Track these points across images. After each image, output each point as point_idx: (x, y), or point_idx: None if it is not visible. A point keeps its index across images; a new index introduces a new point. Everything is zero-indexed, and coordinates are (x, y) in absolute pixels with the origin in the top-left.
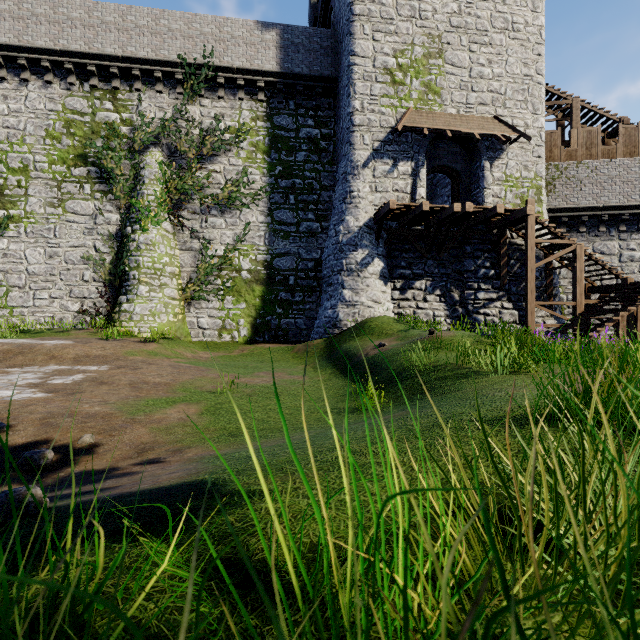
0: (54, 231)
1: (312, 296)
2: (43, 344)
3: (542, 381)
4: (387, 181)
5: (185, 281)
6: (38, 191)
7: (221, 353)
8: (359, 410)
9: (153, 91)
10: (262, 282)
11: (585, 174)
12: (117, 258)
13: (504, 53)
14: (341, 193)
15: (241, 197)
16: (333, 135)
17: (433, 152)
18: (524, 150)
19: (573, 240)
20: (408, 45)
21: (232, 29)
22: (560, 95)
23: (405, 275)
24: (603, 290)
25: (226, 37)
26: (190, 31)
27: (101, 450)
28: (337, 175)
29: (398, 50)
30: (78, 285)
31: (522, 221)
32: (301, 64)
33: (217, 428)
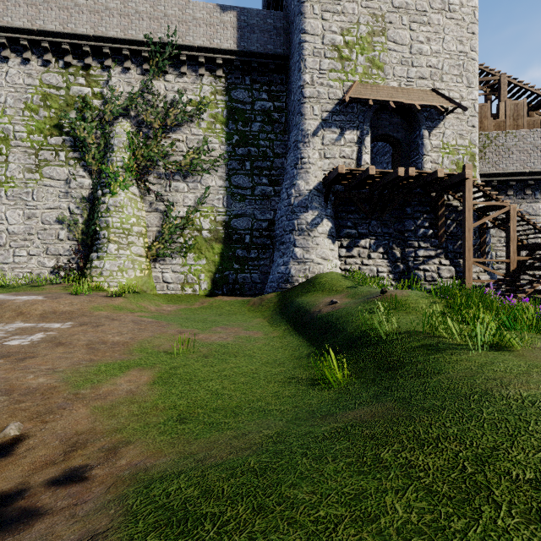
0: (32, 194)
1: (266, 253)
2: (13, 300)
3: (539, 364)
4: (335, 148)
5: (151, 240)
6: (17, 158)
7: (183, 306)
8: (320, 383)
9: (122, 68)
10: (221, 240)
11: (513, 142)
12: (89, 219)
13: (441, 31)
14: (293, 159)
15: (202, 164)
16: (285, 108)
17: (376, 122)
18: (459, 120)
19: (507, 202)
20: (354, 24)
21: (193, 11)
22: (489, 72)
23: (351, 234)
24: (532, 248)
25: (188, 18)
26: (155, 13)
27: (23, 448)
28: (289, 143)
29: (345, 28)
30: (54, 243)
31: (459, 185)
32: (256, 43)
33: (166, 406)
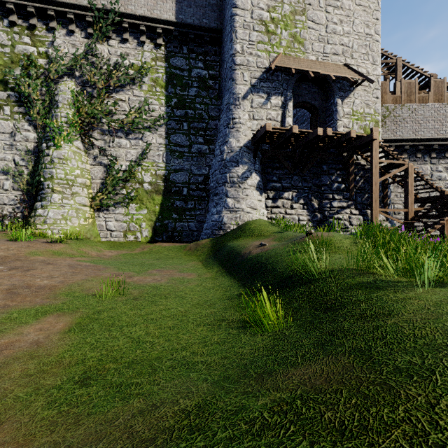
0: None
1: (201, 204)
2: None
3: None
4: (262, 111)
5: (95, 191)
6: None
7: (124, 251)
8: (251, 326)
9: (67, 30)
10: (161, 192)
11: (407, 114)
12: (34, 170)
13: (351, 15)
14: (225, 120)
15: (143, 122)
16: (218, 76)
17: (297, 91)
18: (366, 92)
19: (405, 161)
20: (279, 3)
21: None
22: (388, 55)
23: (276, 187)
24: (424, 200)
25: None
26: None
27: None
28: (222, 106)
29: (271, 6)
30: None
31: (367, 145)
32: (193, 16)
33: (73, 360)
